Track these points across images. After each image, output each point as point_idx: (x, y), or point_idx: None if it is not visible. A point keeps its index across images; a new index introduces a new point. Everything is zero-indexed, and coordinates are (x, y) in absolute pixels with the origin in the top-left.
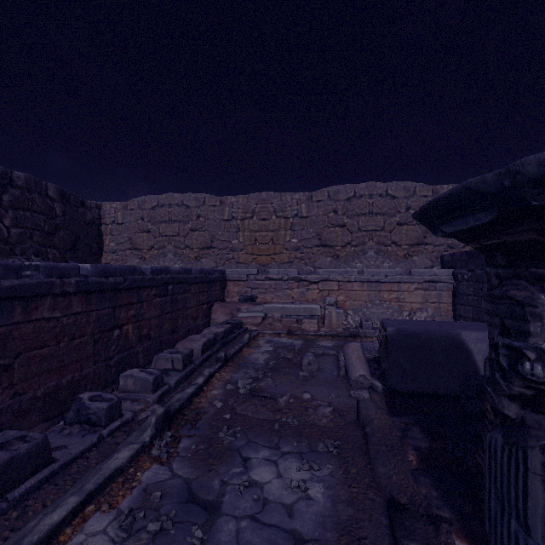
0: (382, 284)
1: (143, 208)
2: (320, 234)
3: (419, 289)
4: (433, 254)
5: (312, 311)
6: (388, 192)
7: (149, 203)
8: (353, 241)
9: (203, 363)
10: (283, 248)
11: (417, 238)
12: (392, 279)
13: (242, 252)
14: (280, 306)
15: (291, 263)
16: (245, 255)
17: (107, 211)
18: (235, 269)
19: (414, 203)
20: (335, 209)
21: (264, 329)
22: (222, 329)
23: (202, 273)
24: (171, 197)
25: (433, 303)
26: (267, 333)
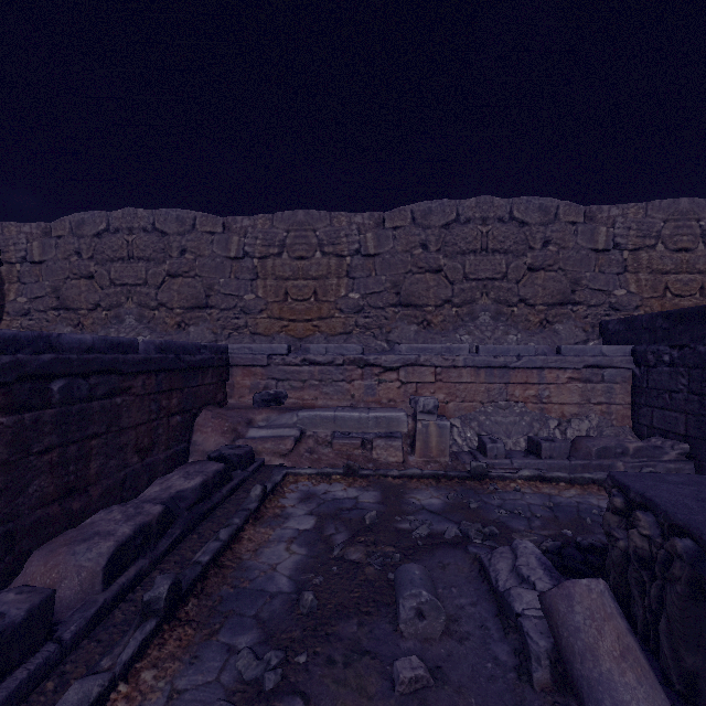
0: (512, 372)
1: (80, 234)
2: (399, 285)
3: (575, 381)
4: (587, 320)
5: (392, 424)
6: (514, 213)
7: (91, 226)
8: (456, 297)
9: (106, 613)
10: (335, 308)
11: (562, 293)
12: (529, 363)
13: (261, 315)
14: (330, 414)
15: (349, 335)
16: (268, 321)
17: (12, 239)
18: (246, 344)
19: (556, 234)
20: (424, 241)
21: (298, 463)
22: (196, 480)
23: (167, 352)
24: (132, 214)
25: (599, 404)
26: (304, 473)
